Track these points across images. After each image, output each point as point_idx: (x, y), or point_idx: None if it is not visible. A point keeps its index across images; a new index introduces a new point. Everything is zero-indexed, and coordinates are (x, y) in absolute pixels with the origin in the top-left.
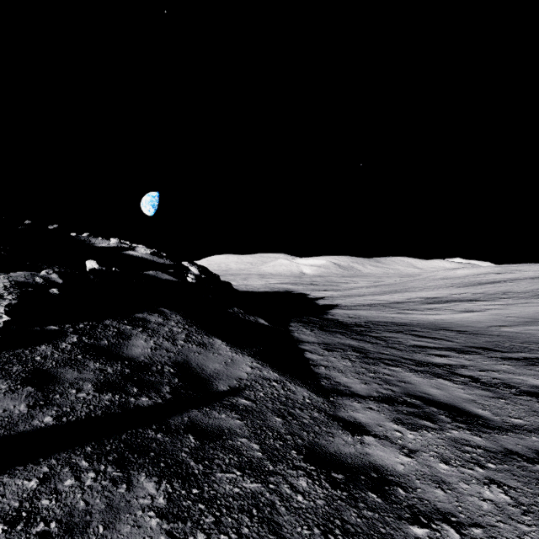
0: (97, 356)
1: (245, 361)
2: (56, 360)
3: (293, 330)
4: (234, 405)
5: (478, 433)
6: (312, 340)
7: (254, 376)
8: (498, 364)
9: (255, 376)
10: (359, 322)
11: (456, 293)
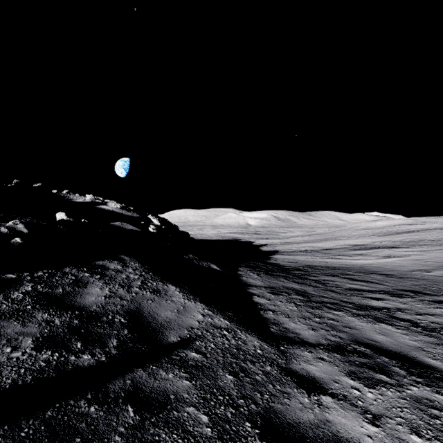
0: (47, 306)
1: (197, 308)
2: (2, 311)
3: (241, 274)
4: (183, 360)
5: (439, 389)
6: (258, 284)
7: (205, 324)
8: (432, 307)
9: (206, 325)
10: (298, 267)
11: (377, 241)
